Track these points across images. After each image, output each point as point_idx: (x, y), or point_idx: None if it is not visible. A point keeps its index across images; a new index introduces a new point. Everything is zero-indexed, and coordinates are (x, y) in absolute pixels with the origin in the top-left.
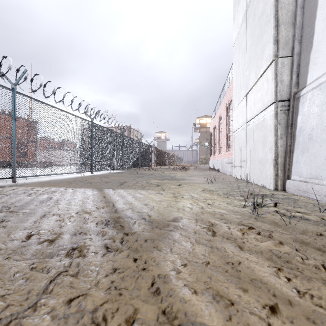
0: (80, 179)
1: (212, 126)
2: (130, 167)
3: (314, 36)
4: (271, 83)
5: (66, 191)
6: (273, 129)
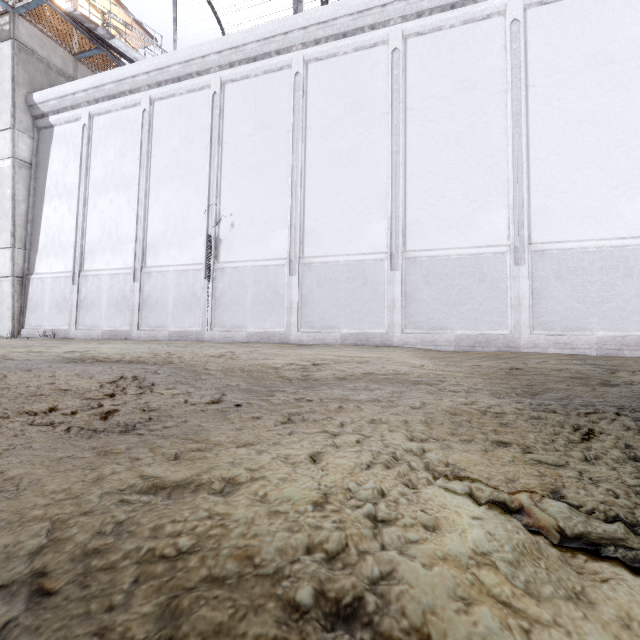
0: None
1: None
2: None
3: (39, 248)
4: (10, 262)
5: None
6: (11, 295)
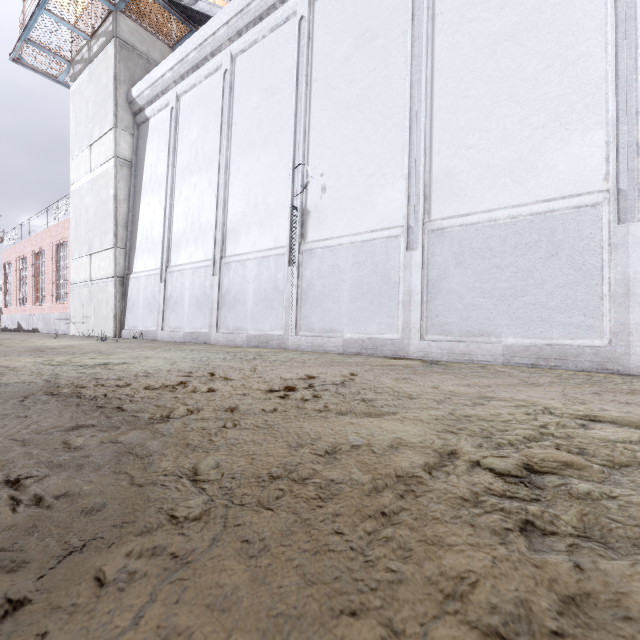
0: None
1: (11, 252)
2: None
3: (136, 246)
4: (113, 262)
5: None
6: (114, 295)
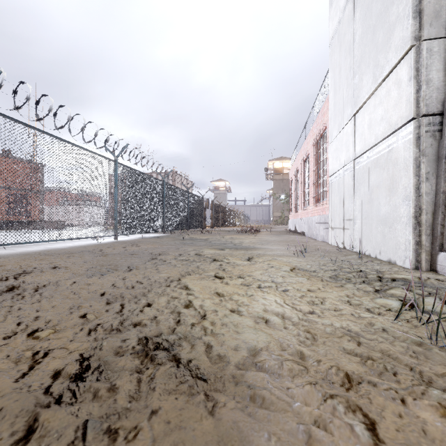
0: (93, 248)
1: (292, 170)
2: (174, 229)
3: None
4: (408, 87)
5: (53, 273)
6: (411, 165)
